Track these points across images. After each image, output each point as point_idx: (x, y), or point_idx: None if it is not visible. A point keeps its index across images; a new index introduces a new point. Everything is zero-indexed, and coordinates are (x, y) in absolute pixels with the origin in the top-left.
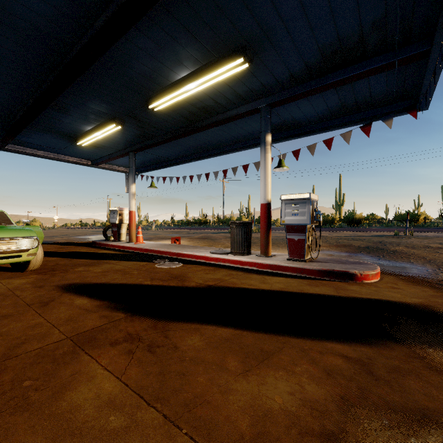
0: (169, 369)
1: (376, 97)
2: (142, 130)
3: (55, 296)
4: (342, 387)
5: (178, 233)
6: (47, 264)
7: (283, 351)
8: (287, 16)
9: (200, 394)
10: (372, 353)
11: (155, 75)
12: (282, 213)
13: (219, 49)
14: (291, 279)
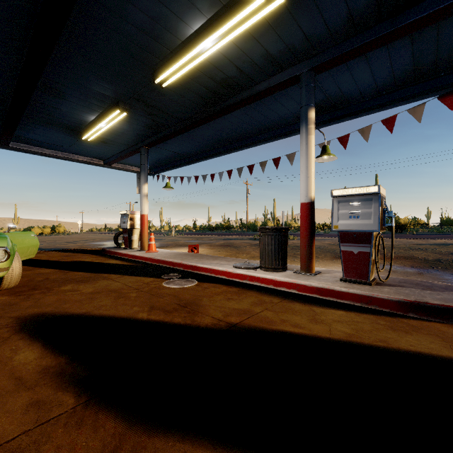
0: None
1: None
2: (153, 118)
3: None
4: None
5: (198, 239)
6: (35, 278)
7: None
8: None
9: None
10: None
11: (159, 30)
12: (334, 215)
13: None
14: (356, 314)
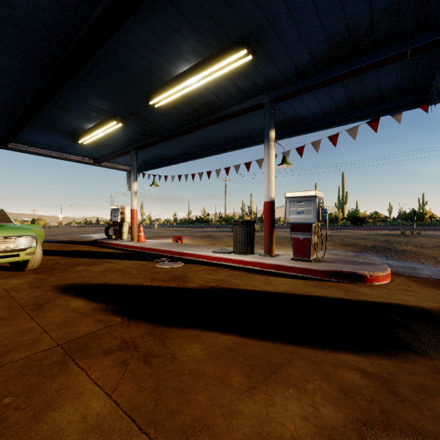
0: (166, 384)
1: (384, 90)
2: (144, 127)
3: (51, 298)
4: (363, 411)
5: (180, 232)
6: (47, 263)
7: (292, 364)
8: (293, 3)
9: (200, 417)
10: (392, 367)
11: (155, 70)
12: (287, 211)
13: (221, 40)
14: (297, 280)
